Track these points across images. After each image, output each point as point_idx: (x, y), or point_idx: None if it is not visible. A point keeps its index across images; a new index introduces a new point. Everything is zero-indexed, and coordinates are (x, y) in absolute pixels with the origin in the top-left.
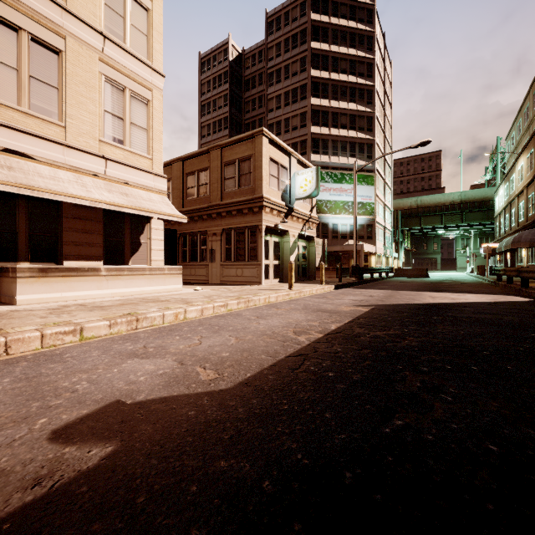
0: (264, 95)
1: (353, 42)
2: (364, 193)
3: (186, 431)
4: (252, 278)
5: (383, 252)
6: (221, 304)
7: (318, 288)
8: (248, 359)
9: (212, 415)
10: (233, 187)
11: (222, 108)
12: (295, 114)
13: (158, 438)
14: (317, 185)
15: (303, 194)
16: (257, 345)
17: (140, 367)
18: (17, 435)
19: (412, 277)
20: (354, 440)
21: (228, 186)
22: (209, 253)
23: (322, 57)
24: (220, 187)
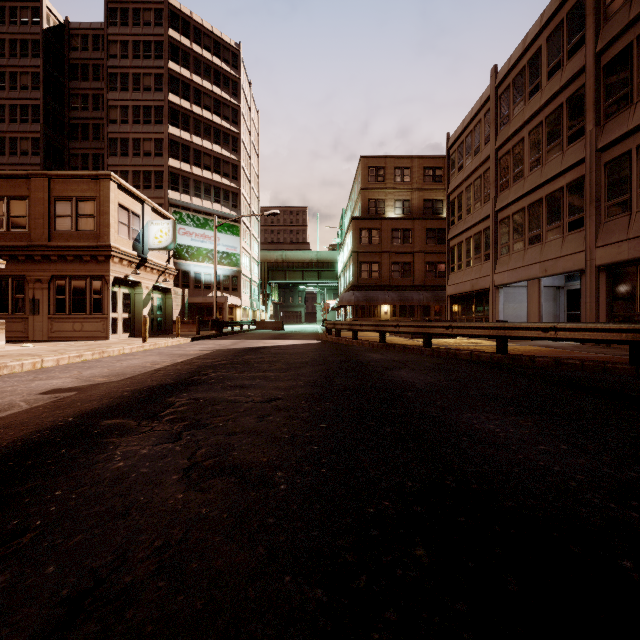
0: (102, 96)
1: (217, 80)
2: (230, 243)
3: (107, 387)
4: (97, 333)
5: (249, 304)
6: (77, 355)
7: (174, 341)
8: (123, 374)
9: (115, 384)
10: (69, 228)
11: (29, 90)
12: (148, 137)
13: (95, 389)
14: (174, 239)
15: (158, 245)
16: (126, 370)
17: (50, 382)
18: (19, 396)
19: (271, 330)
20: (176, 381)
21: (61, 226)
22: (29, 304)
23: (182, 83)
24: (48, 225)
